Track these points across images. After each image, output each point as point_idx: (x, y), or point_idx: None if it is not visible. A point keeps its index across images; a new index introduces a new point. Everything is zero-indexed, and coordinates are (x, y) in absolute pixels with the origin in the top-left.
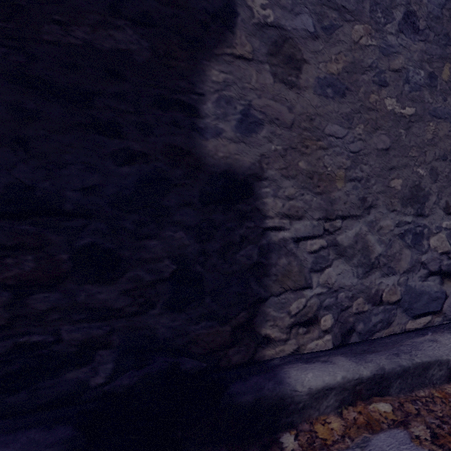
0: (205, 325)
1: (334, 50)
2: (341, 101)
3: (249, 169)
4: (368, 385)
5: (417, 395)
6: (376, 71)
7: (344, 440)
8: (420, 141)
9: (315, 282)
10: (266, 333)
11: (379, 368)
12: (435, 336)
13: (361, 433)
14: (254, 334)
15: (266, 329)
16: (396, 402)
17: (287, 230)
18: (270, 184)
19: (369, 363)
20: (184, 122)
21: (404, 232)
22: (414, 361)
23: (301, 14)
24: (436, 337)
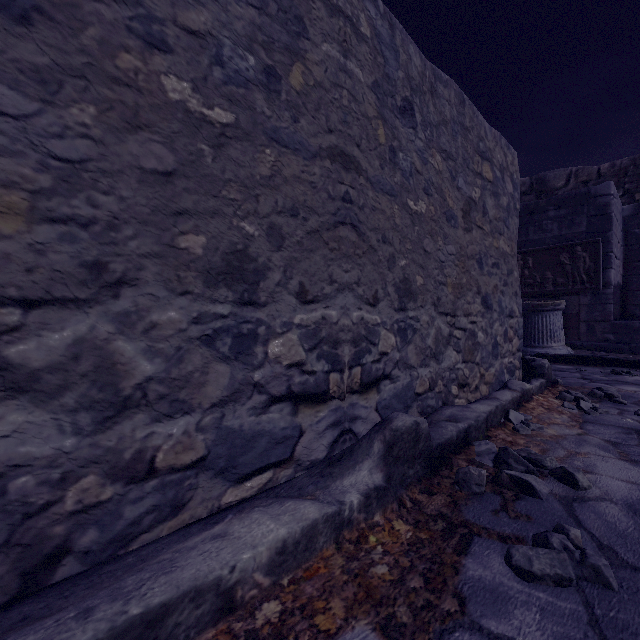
0: None
1: None
2: (15, 32)
3: None
4: None
5: None
6: (139, 11)
7: None
8: (246, 175)
9: None
10: None
11: None
12: (233, 522)
13: None
14: None
15: None
16: None
17: None
18: None
19: None
20: None
21: (213, 332)
22: (123, 618)
23: None
24: (232, 526)
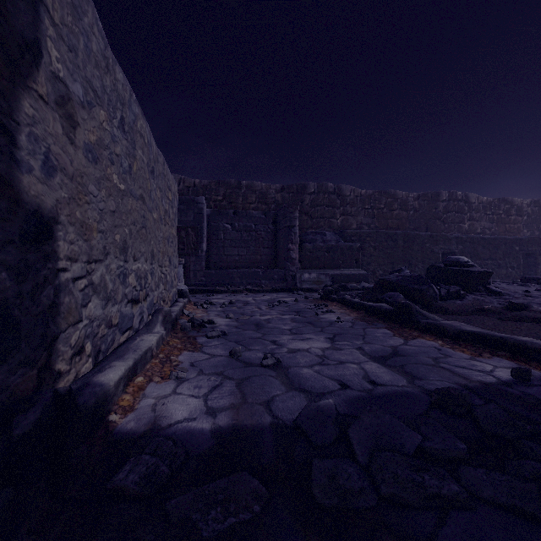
0: (21, 373)
1: (92, 123)
2: (96, 167)
3: (51, 212)
4: (132, 370)
5: (147, 368)
6: (110, 151)
7: (136, 400)
8: (127, 210)
9: (84, 316)
10: (59, 368)
11: (134, 359)
12: (141, 338)
13: (139, 393)
14: (52, 372)
15: (58, 364)
16: (143, 374)
17: (70, 271)
18: (63, 228)
19: (129, 359)
20: (5, 148)
21: (120, 273)
22: (143, 351)
23: (77, 82)
24: (142, 338)
